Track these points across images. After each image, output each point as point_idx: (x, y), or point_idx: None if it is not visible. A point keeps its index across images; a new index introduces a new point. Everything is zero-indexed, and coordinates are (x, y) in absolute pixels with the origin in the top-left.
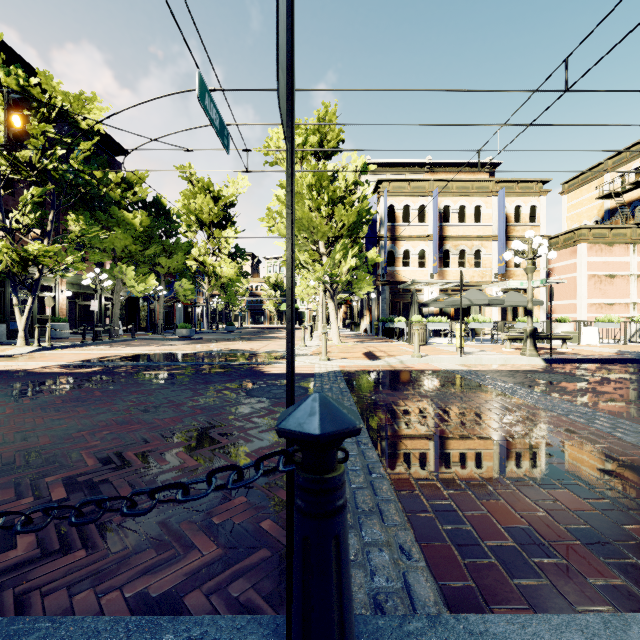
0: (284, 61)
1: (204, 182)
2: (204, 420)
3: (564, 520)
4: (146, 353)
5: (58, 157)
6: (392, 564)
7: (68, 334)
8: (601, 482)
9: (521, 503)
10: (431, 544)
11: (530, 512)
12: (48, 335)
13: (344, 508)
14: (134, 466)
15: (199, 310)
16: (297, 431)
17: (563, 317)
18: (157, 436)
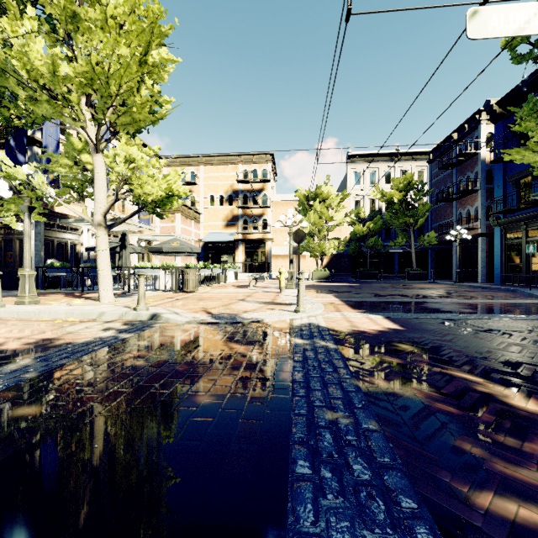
0: None
1: None
2: None
3: None
4: None
5: None
6: None
7: None
8: None
9: None
10: None
11: None
12: None
13: None
14: None
15: None
16: None
17: None
18: None
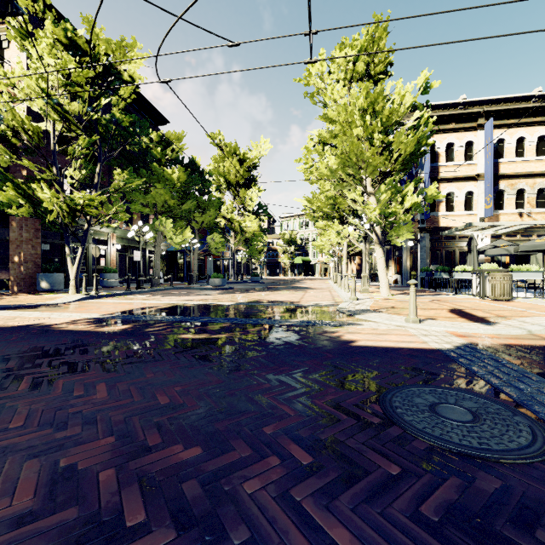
0: None
1: (231, 146)
2: None
3: None
4: (183, 304)
5: None
6: None
7: (117, 283)
8: None
9: None
10: None
11: None
12: (95, 284)
13: None
14: None
15: (226, 263)
16: None
17: None
18: None
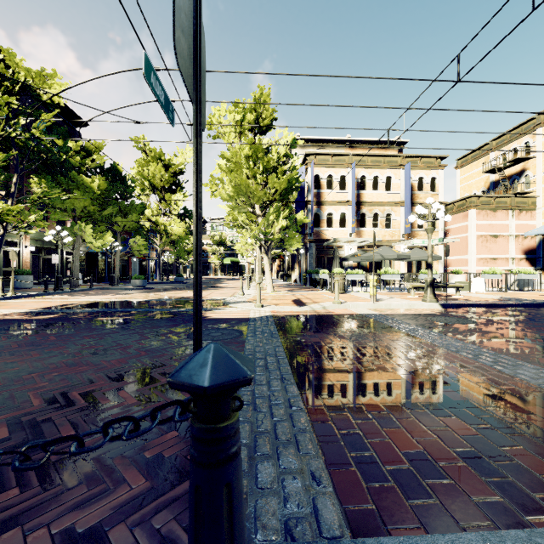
0: (188, 25)
1: (156, 152)
2: (147, 361)
3: (453, 444)
4: (102, 301)
5: (22, 126)
6: (303, 490)
7: (32, 284)
8: (484, 409)
9: (418, 430)
10: (339, 470)
11: (425, 438)
12: (12, 285)
13: (237, 455)
14: (77, 405)
15: (152, 263)
16: (186, 383)
17: (457, 269)
18: (102, 376)
